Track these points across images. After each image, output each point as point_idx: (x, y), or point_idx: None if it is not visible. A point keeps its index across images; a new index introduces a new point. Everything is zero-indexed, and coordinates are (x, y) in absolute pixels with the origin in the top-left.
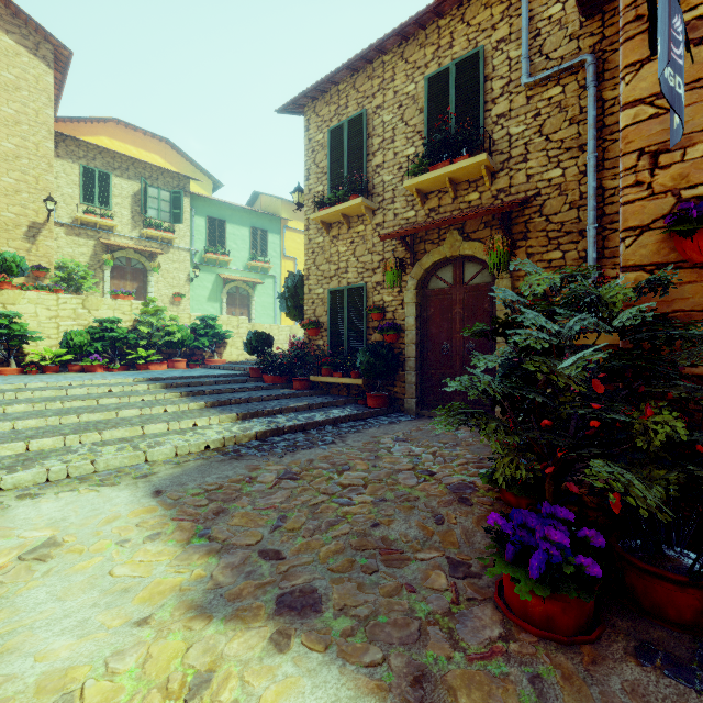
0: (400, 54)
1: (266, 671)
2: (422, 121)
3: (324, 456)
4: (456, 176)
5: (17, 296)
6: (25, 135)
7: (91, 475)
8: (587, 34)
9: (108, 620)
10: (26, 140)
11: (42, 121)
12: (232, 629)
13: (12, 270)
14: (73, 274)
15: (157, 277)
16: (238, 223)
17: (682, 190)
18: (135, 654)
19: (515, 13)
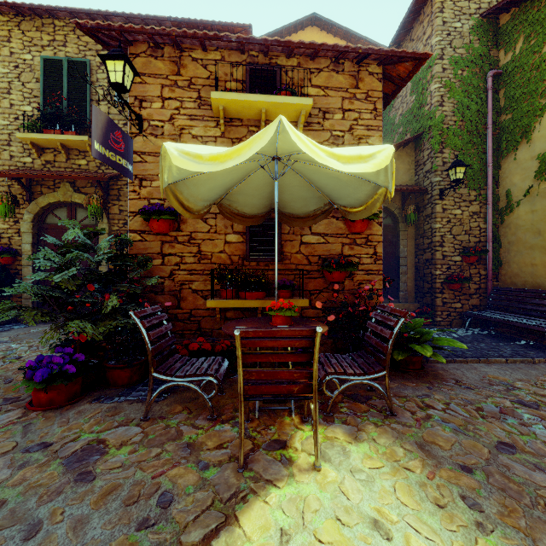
0: (17, 23)
1: None
2: (39, 89)
3: None
4: (67, 143)
5: None
6: None
7: None
8: None
9: None
10: None
11: None
12: None
13: None
14: None
15: None
16: None
17: (151, 199)
18: None
19: None
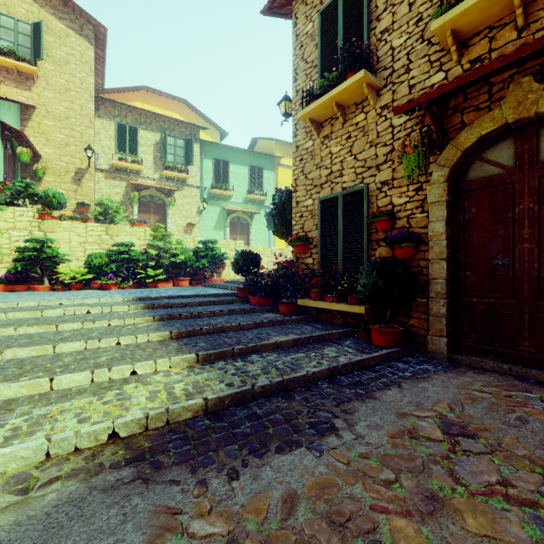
0: None
1: None
2: None
3: (318, 483)
4: None
5: (54, 225)
6: (73, 99)
7: None
8: None
9: None
10: (74, 103)
11: (85, 87)
12: None
13: (53, 204)
14: (107, 208)
15: (174, 210)
16: (239, 163)
17: None
18: None
19: None
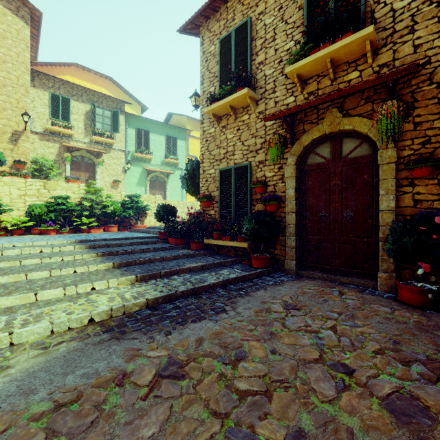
0: None
1: None
2: (301, 16)
3: (215, 333)
4: (337, 56)
5: None
6: (10, 70)
7: None
8: None
9: None
10: (10, 73)
11: (21, 61)
12: None
13: None
14: (42, 166)
15: (102, 169)
16: (157, 133)
17: None
18: None
19: None
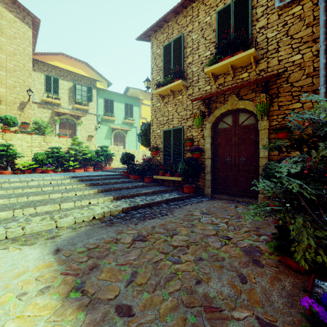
0: (202, 1)
1: None
2: (214, 36)
3: (161, 224)
4: (235, 64)
5: (12, 136)
6: (18, 60)
7: (21, 236)
8: None
9: None
10: (19, 62)
11: (26, 53)
12: None
13: (10, 124)
14: (40, 126)
15: (81, 127)
16: (119, 101)
17: None
18: None
19: None
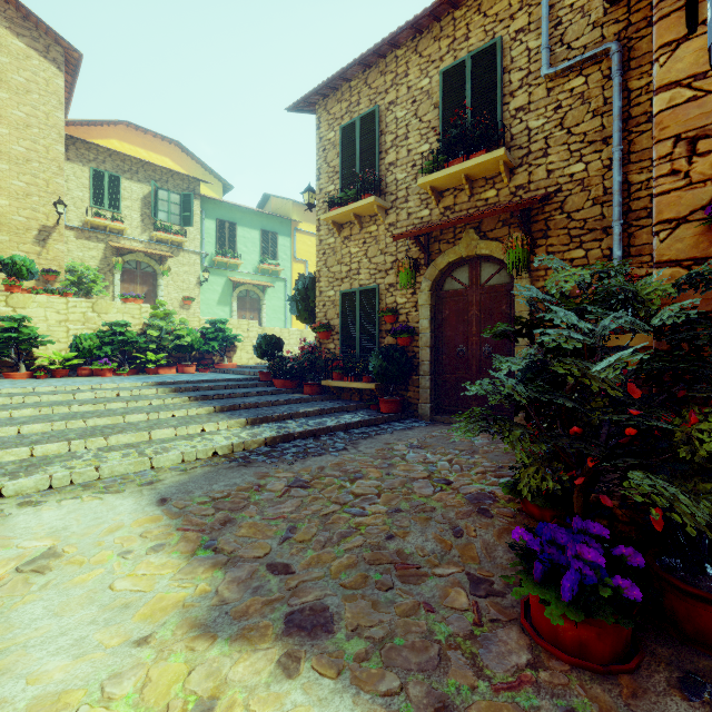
0: (414, 48)
1: (273, 699)
2: (436, 116)
3: (336, 463)
4: (472, 172)
5: (26, 299)
6: (36, 138)
7: (95, 481)
8: (611, 21)
9: (106, 638)
10: (37, 143)
11: (52, 124)
12: (237, 651)
13: (22, 274)
14: (83, 277)
15: (167, 280)
16: (249, 226)
17: None
18: (133, 677)
19: (535, 2)
